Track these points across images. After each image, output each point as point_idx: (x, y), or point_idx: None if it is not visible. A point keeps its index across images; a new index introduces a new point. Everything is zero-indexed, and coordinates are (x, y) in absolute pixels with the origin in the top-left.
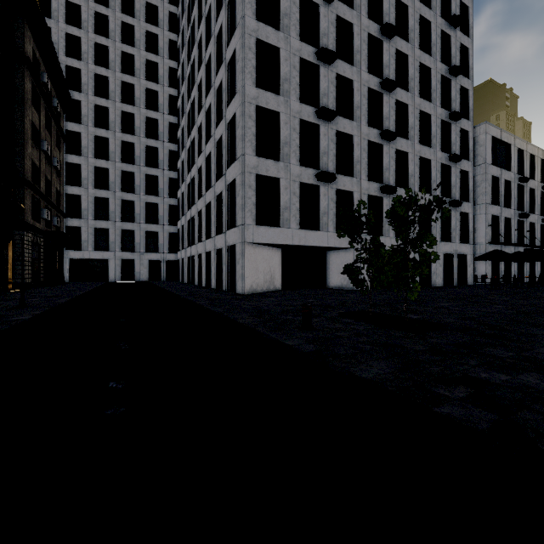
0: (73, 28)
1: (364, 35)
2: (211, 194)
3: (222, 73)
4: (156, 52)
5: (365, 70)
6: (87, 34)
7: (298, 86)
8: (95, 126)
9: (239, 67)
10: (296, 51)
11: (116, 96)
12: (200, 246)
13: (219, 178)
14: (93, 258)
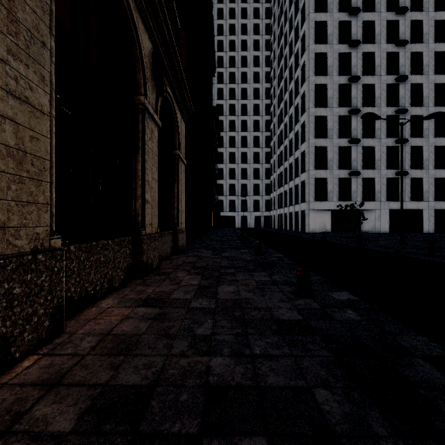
0: (220, 101)
1: (383, 86)
2: (292, 183)
3: (298, 127)
4: (258, 98)
5: (384, 106)
6: (225, 101)
7: (338, 130)
8: (229, 147)
9: (306, 130)
10: (336, 113)
11: (239, 129)
12: (285, 209)
13: (296, 176)
14: (228, 215)
